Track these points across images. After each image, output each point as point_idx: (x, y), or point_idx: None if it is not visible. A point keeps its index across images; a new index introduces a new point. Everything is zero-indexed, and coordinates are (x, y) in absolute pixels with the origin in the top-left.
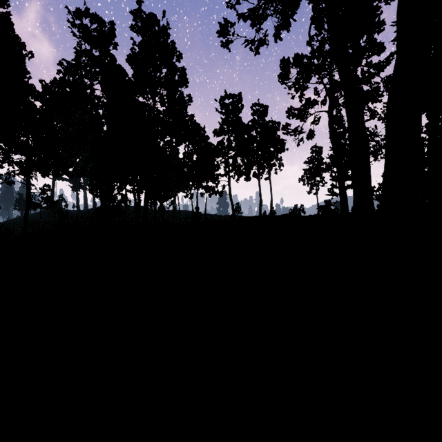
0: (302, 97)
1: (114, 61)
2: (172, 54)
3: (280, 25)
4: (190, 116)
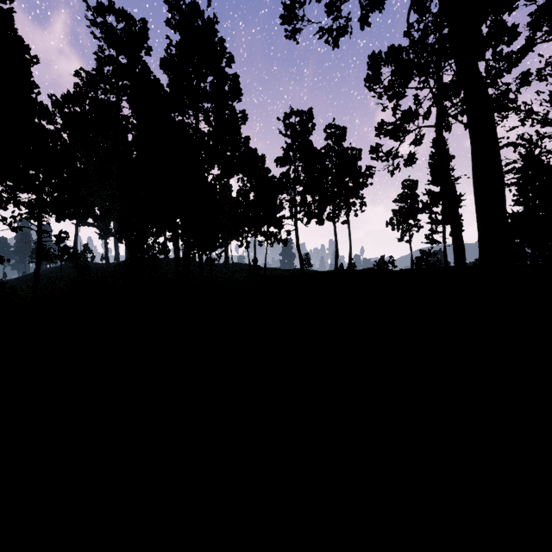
0: (396, 109)
1: (146, 70)
2: (220, 56)
3: (369, 4)
4: (245, 139)
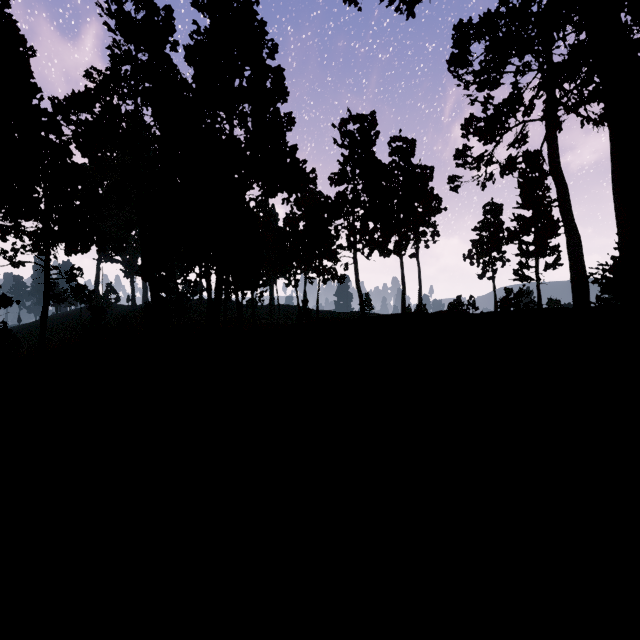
0: (487, 103)
1: None
2: (259, 43)
3: None
4: (291, 148)
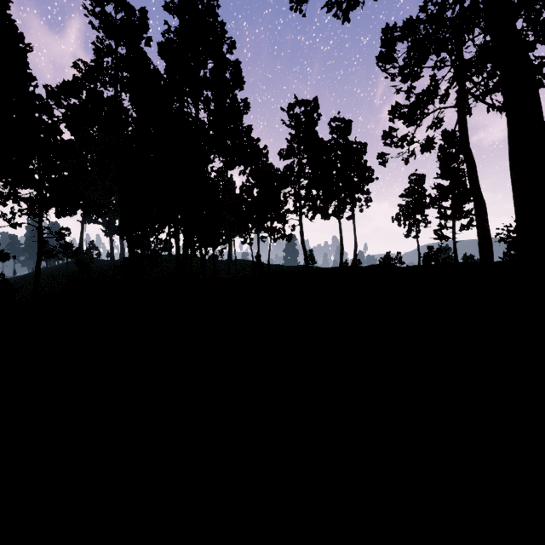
0: (410, 92)
1: None
2: (220, 41)
3: None
4: (247, 128)
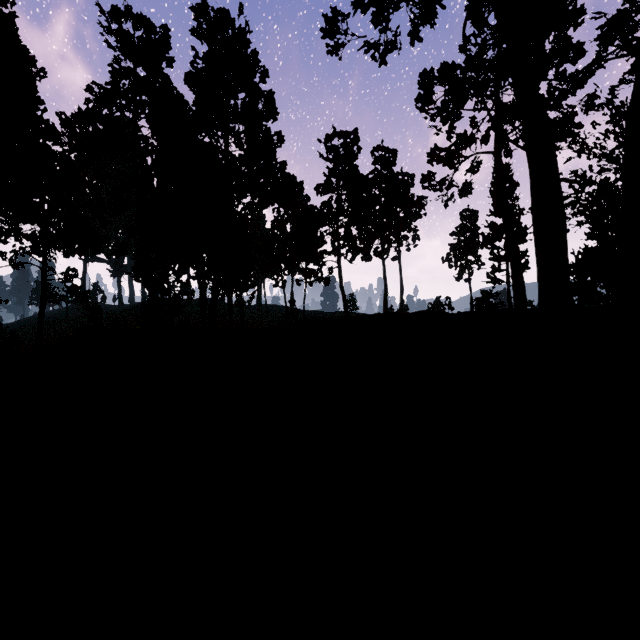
0: (451, 132)
1: (168, 85)
2: (253, 71)
3: (420, 17)
4: (281, 164)
